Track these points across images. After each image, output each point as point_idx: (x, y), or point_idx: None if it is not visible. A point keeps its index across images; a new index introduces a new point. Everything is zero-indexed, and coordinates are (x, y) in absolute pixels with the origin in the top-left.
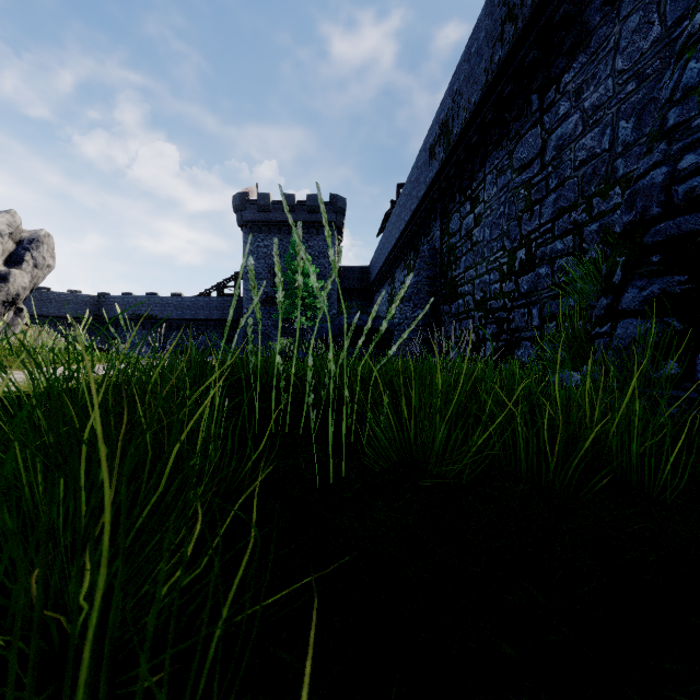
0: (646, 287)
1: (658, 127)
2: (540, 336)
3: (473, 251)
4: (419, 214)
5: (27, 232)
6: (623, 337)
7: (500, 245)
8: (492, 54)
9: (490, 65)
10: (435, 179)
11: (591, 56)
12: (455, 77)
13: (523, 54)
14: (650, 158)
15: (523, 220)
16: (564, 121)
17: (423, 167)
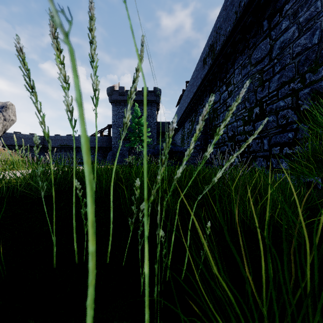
0: None
1: None
2: (269, 155)
3: (227, 110)
4: (197, 94)
5: (1, 103)
6: None
7: (243, 106)
8: (240, 2)
9: (238, 8)
10: (206, 75)
11: None
12: (217, 20)
13: None
14: None
15: (258, 91)
16: (285, 32)
17: (200, 70)
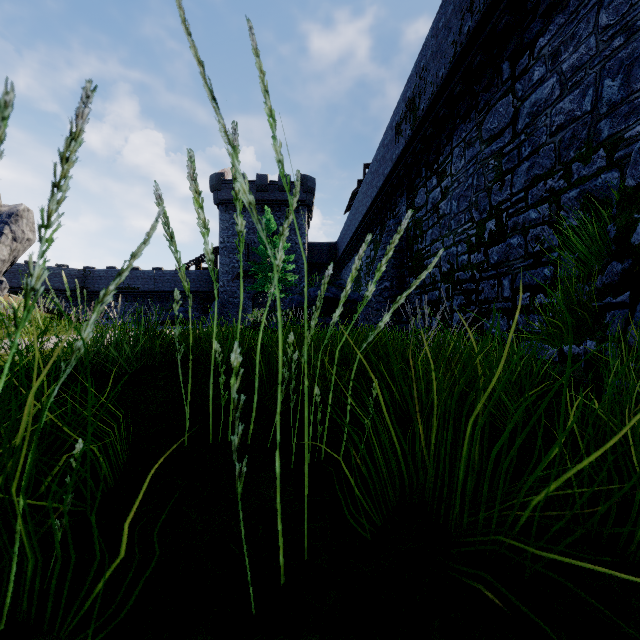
0: None
1: None
2: (512, 307)
3: (439, 223)
4: (385, 191)
5: (7, 206)
6: None
7: (468, 217)
8: (461, 25)
9: (459, 36)
10: (402, 156)
11: (570, 15)
12: (422, 53)
13: (494, 21)
14: None
15: (493, 190)
16: (539, 87)
17: (390, 145)
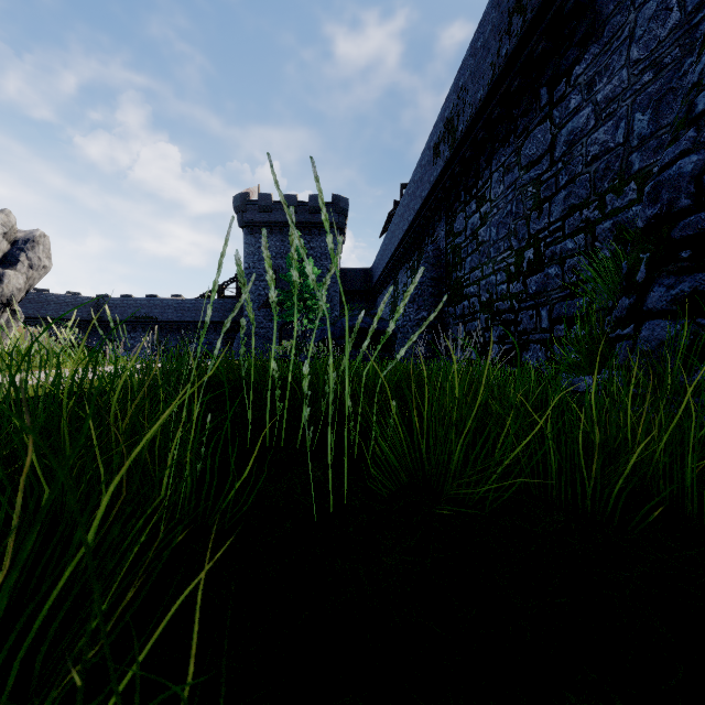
0: (675, 285)
1: (685, 113)
2: (550, 338)
3: (478, 251)
4: (423, 214)
5: (22, 232)
6: (649, 340)
7: (507, 245)
8: (499, 47)
9: (497, 58)
10: (440, 178)
11: (604, 46)
12: (460, 72)
13: (532, 46)
14: (676, 146)
15: (531, 218)
16: (575, 115)
17: (427, 166)
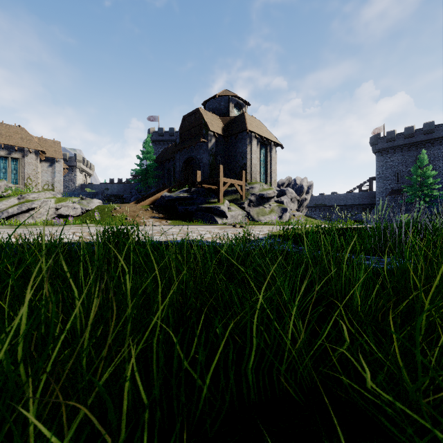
0: None
1: None
2: None
3: None
4: None
5: (308, 183)
6: None
7: None
8: None
9: None
10: None
11: None
12: None
13: None
14: None
15: None
16: None
17: None
